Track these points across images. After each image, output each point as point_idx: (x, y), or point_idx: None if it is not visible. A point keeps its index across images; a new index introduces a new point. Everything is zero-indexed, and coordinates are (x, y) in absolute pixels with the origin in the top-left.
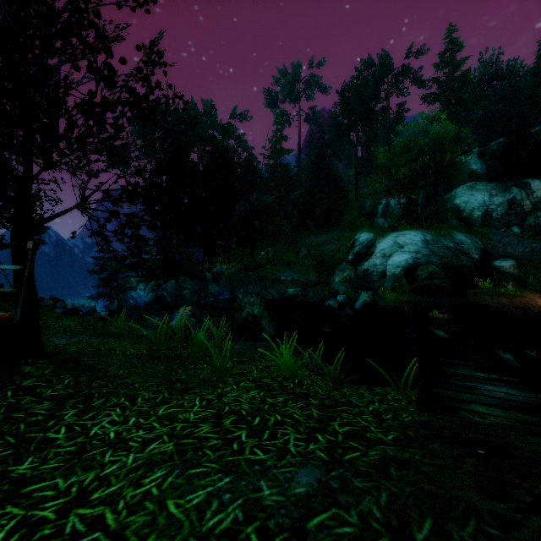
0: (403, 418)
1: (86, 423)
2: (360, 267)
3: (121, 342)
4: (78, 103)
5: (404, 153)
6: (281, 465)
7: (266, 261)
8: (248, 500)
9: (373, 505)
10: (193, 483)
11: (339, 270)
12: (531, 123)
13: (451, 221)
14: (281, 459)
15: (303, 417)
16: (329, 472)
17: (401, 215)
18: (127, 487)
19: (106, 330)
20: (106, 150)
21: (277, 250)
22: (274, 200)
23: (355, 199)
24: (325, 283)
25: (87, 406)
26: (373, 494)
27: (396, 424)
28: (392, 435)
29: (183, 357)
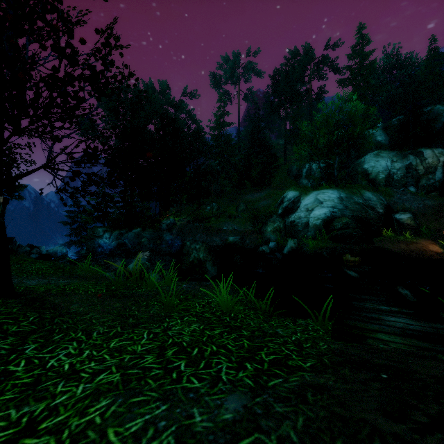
0: (320, 346)
1: (45, 356)
2: (288, 219)
3: (84, 283)
4: (43, 77)
5: (323, 126)
6: (213, 392)
7: (211, 214)
8: (181, 426)
9: (291, 429)
10: (134, 411)
11: (271, 222)
12: (424, 104)
13: (361, 182)
14: (214, 387)
15: (236, 347)
16: (254, 398)
17: (321, 177)
18: (73, 416)
19: (73, 272)
20: (69, 119)
21: (220, 205)
22: (218, 164)
23: (284, 163)
24: (259, 232)
25: (47, 340)
26: (291, 418)
27: (314, 352)
28: (310, 362)
29: (137, 295)
